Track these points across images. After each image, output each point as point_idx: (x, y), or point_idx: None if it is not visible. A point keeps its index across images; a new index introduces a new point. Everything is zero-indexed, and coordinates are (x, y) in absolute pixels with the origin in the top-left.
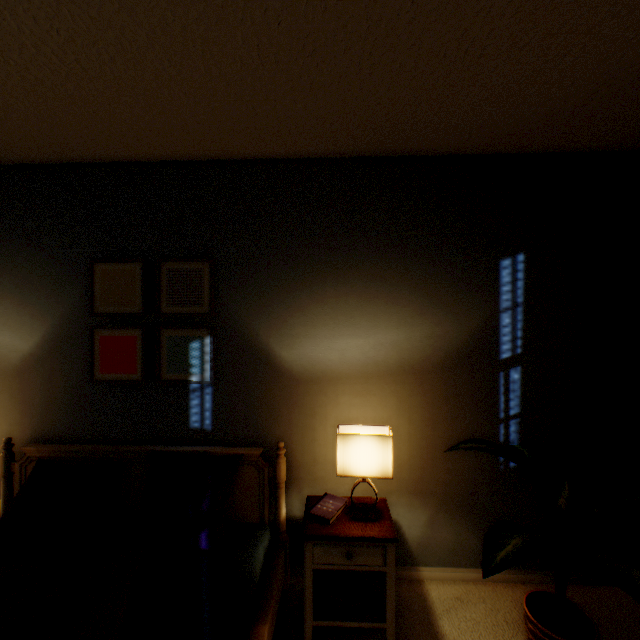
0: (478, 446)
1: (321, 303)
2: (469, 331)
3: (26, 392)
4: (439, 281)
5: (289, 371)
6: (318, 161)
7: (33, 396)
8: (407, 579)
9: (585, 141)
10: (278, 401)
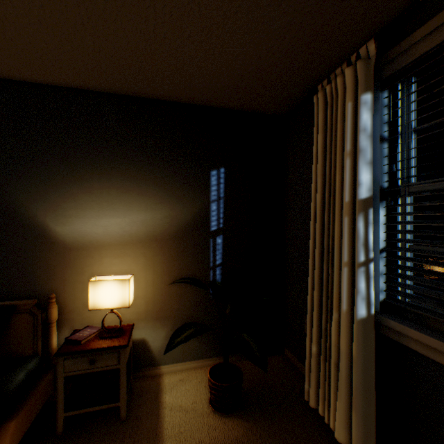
0: (183, 280)
1: (89, 193)
2: (192, 214)
3: None
4: (173, 182)
5: (63, 242)
6: (87, 92)
7: None
8: (152, 376)
9: (253, 106)
10: (54, 264)
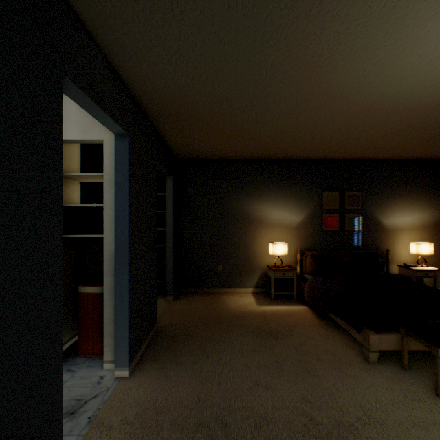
0: None
1: (396, 205)
2: None
3: (298, 235)
4: (433, 199)
5: (386, 227)
6: (395, 160)
7: (301, 236)
8: None
9: None
10: (382, 237)
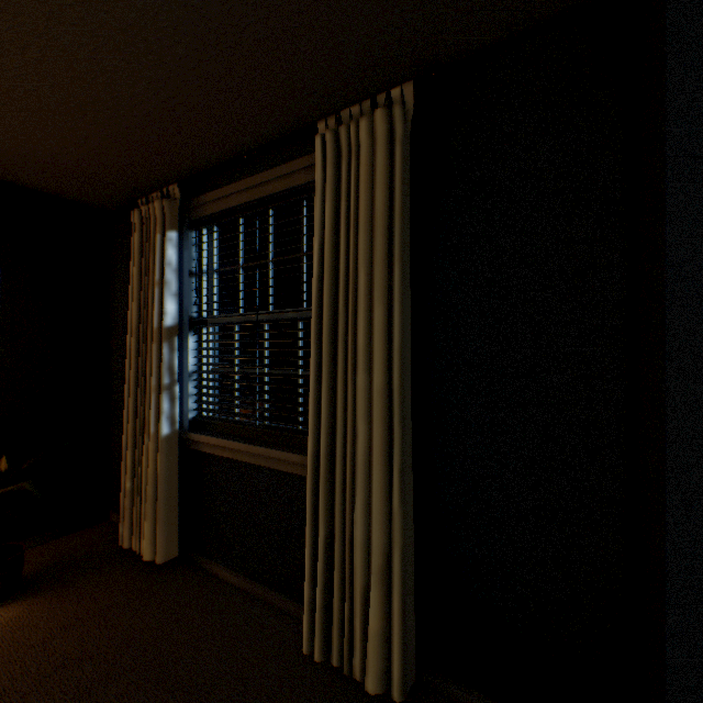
0: None
1: None
2: None
3: None
4: None
5: None
6: None
7: None
8: None
9: (55, 190)
10: None
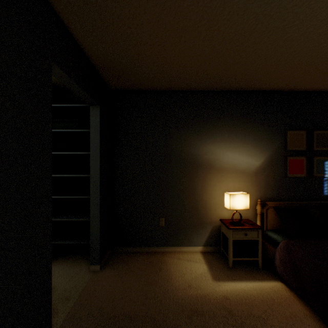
0: None
1: None
2: None
3: (257, 182)
4: None
5: None
6: None
7: (260, 183)
8: None
9: None
10: None
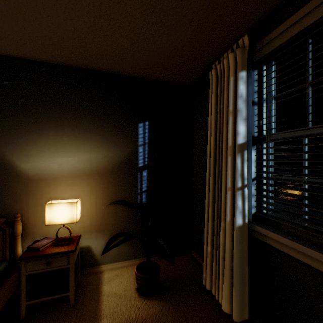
0: (117, 202)
1: (47, 139)
2: (125, 154)
3: None
4: (111, 131)
5: (26, 175)
6: (45, 63)
7: None
8: (95, 273)
9: (169, 77)
10: (19, 192)
